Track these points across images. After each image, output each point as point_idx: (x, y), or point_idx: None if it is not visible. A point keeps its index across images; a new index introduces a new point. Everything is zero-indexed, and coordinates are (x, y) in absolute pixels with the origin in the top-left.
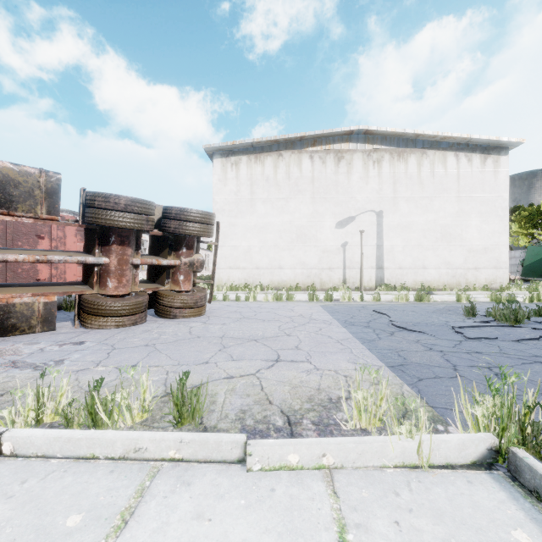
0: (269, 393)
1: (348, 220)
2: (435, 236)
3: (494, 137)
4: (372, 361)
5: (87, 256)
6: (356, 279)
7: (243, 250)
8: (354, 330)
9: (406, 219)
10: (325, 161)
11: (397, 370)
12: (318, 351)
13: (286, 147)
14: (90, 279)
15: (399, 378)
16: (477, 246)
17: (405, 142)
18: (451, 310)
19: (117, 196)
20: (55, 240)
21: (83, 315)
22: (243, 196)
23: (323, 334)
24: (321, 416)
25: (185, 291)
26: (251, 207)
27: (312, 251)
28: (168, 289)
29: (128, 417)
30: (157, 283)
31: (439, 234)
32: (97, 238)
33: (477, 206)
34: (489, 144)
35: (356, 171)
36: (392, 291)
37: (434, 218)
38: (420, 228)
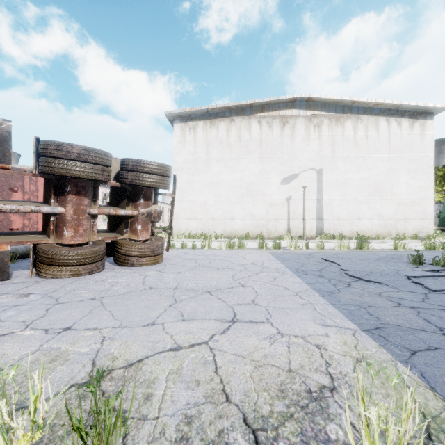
0: (225, 378)
1: (292, 177)
2: (369, 191)
3: (422, 103)
4: (341, 321)
5: (43, 205)
6: (299, 228)
7: (200, 203)
8: (309, 280)
9: (343, 176)
10: (272, 125)
11: (377, 336)
12: (278, 306)
13: (237, 113)
14: (47, 229)
15: (385, 350)
16: (405, 200)
17: (342, 108)
18: (395, 258)
19: (69, 145)
20: (28, 193)
21: (38, 264)
22: (200, 156)
23: (279, 285)
24: (304, 432)
25: (143, 240)
26: (207, 166)
27: (260, 204)
28: (126, 238)
29: (4, 443)
30: (117, 232)
31: (372, 189)
32: (53, 188)
33: (405, 164)
34: (417, 110)
35: (298, 134)
36: (332, 240)
37: (367, 175)
38: (355, 184)
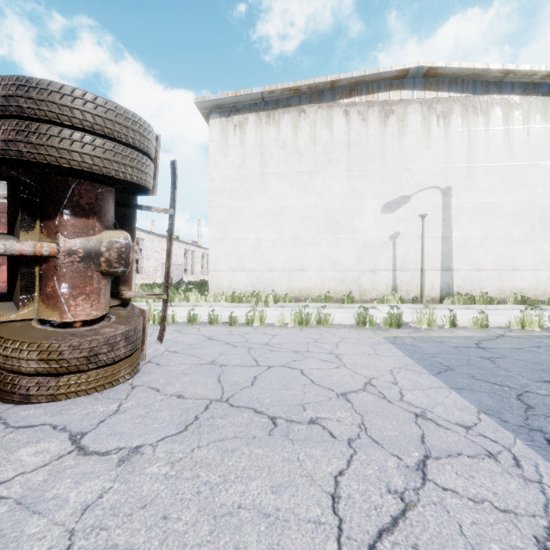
0: None
1: (400, 201)
2: (531, 223)
3: None
4: None
5: None
6: (412, 285)
7: (250, 245)
8: None
9: (487, 199)
10: (366, 117)
11: None
12: None
13: (310, 100)
14: None
15: None
16: None
17: (484, 86)
18: None
19: None
20: None
21: None
22: (250, 169)
23: None
24: None
25: (82, 321)
26: (262, 185)
27: (348, 245)
28: (30, 317)
29: None
30: (13, 301)
31: (536, 219)
32: None
33: None
34: None
35: (411, 130)
36: (475, 305)
37: (529, 195)
38: (508, 211)
